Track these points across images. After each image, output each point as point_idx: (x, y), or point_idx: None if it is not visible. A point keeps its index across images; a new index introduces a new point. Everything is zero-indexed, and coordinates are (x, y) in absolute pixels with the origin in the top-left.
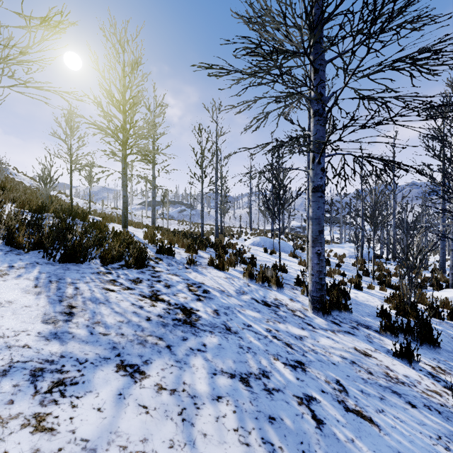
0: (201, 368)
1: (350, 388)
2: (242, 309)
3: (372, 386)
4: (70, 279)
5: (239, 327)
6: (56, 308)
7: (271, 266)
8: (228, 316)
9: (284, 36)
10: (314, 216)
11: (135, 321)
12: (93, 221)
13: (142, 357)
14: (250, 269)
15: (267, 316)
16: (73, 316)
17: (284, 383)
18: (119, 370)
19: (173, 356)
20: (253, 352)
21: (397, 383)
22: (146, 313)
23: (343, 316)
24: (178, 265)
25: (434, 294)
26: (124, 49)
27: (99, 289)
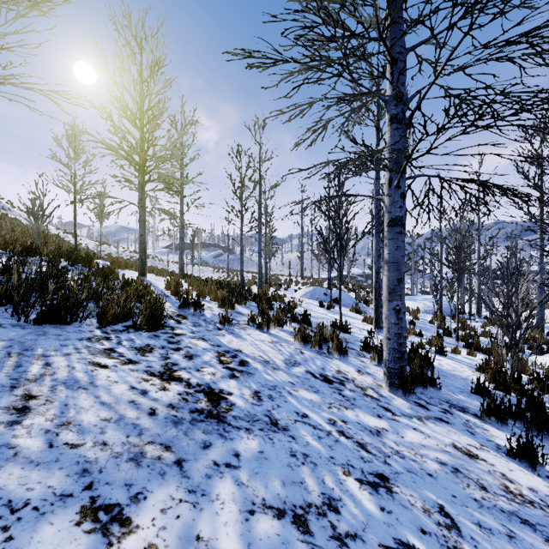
0: (229, 502)
1: (461, 520)
2: (294, 389)
3: (491, 512)
4: (41, 350)
5: (290, 419)
6: (2, 400)
7: (329, 324)
8: (274, 401)
9: (351, 14)
10: (391, 260)
11: (130, 418)
12: (98, 266)
13: (131, 486)
14: (303, 330)
15: (328, 398)
16: (28, 414)
17: (363, 520)
18: (83, 520)
19: (185, 480)
20: (312, 463)
21: (524, 503)
22: (150, 403)
23: (429, 394)
24: (208, 324)
25: (536, 359)
26: (142, 47)
27: (83, 365)
